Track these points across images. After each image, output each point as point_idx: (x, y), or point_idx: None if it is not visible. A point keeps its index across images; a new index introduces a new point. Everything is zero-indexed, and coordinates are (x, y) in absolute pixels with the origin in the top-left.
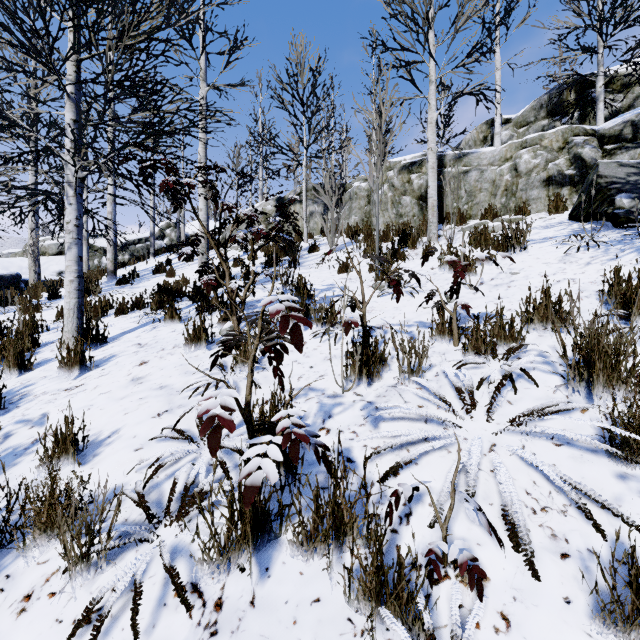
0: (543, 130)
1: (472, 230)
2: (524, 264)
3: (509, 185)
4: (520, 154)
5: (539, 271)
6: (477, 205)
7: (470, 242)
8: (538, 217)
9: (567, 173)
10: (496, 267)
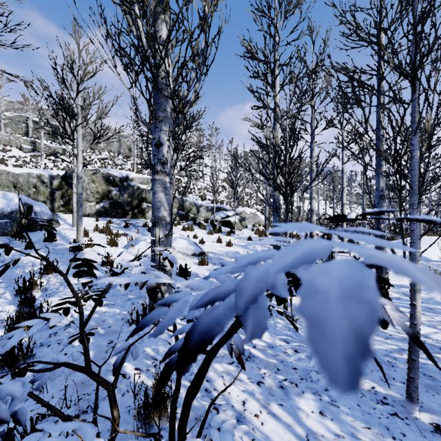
0: (17, 124)
1: (2, 147)
2: (12, 153)
3: (9, 141)
4: (11, 137)
5: (14, 154)
6: (2, 142)
7: (3, 149)
8: (14, 148)
9: (19, 143)
10: (8, 153)
